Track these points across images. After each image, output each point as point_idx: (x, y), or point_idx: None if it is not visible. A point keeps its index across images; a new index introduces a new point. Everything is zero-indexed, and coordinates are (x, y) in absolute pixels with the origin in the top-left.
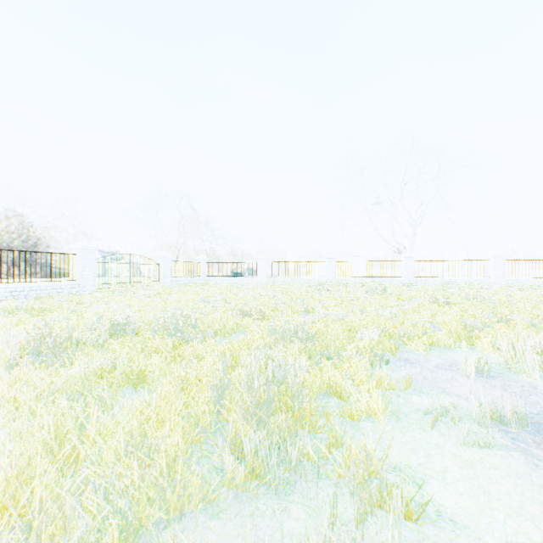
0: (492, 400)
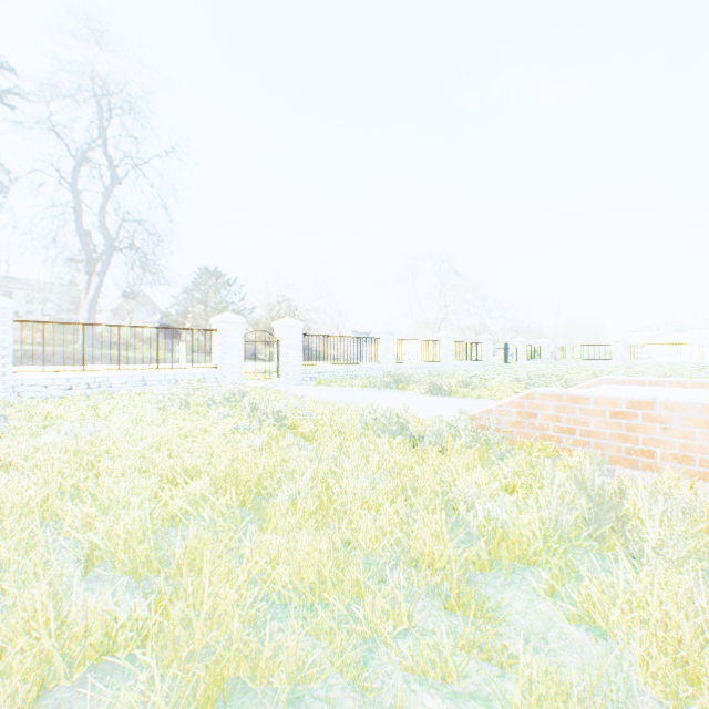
0: None
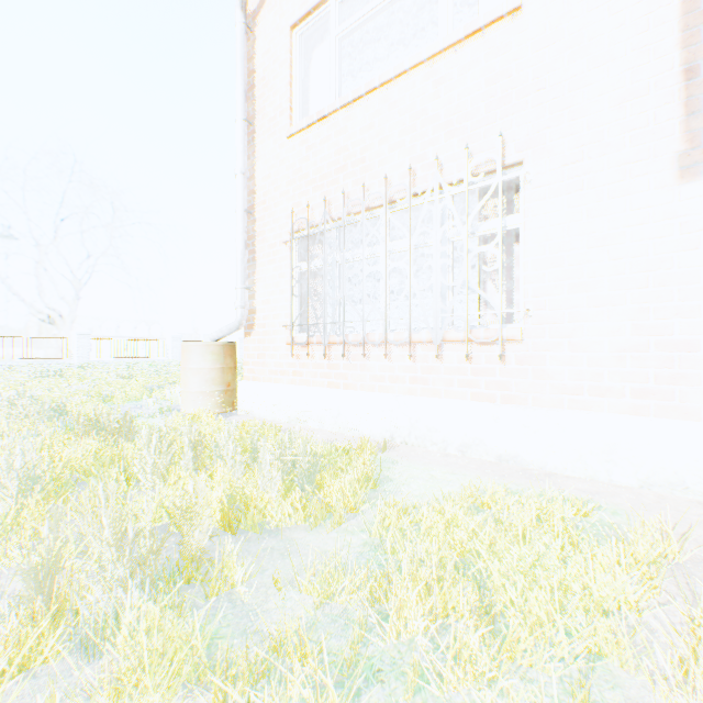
0: (160, 406)
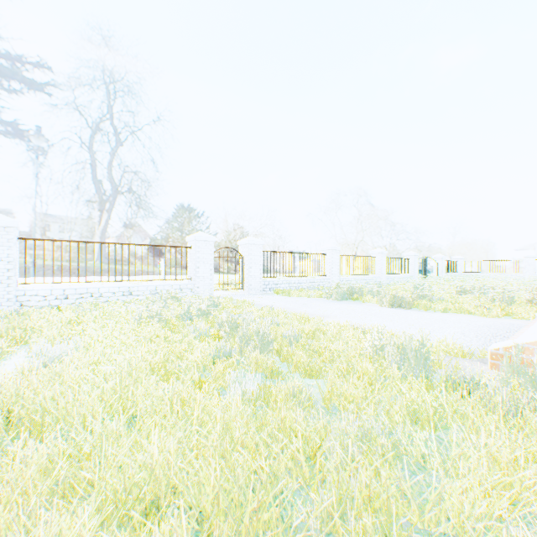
0: None
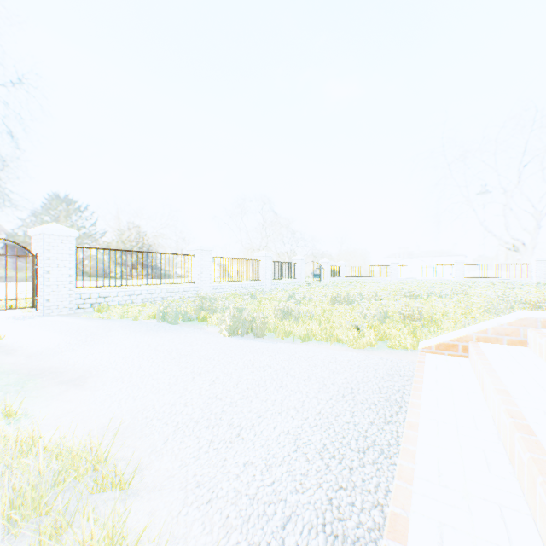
0: None
